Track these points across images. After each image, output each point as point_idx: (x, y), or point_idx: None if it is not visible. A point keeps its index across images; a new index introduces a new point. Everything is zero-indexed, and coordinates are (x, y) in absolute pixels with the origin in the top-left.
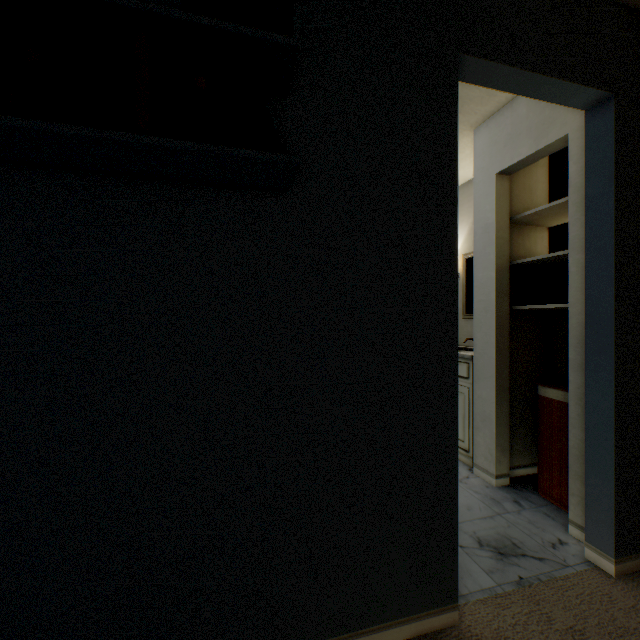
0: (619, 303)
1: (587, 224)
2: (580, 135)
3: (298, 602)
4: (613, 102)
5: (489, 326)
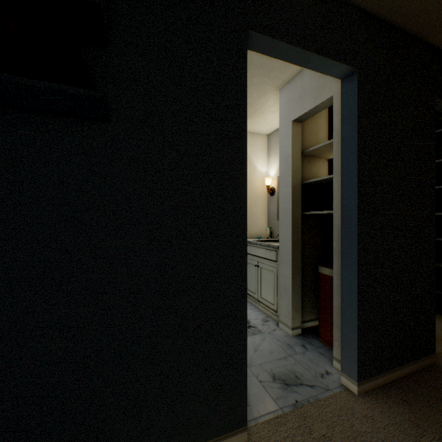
0: (360, 210)
1: (342, 156)
2: (340, 96)
3: (118, 441)
4: (356, 74)
5: (288, 225)
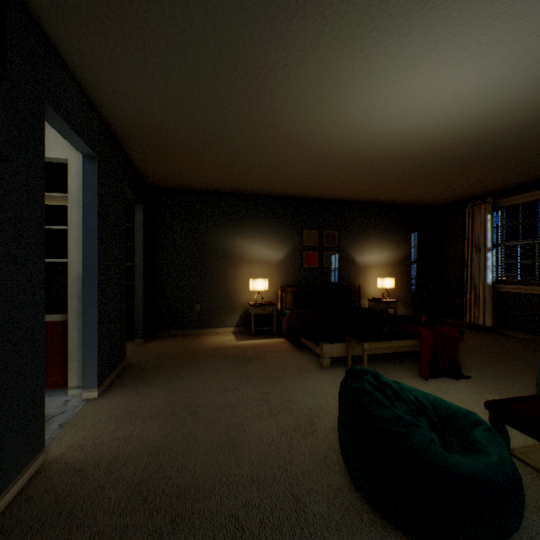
0: (100, 261)
1: (84, 217)
2: (76, 164)
3: None
4: (98, 161)
5: None
